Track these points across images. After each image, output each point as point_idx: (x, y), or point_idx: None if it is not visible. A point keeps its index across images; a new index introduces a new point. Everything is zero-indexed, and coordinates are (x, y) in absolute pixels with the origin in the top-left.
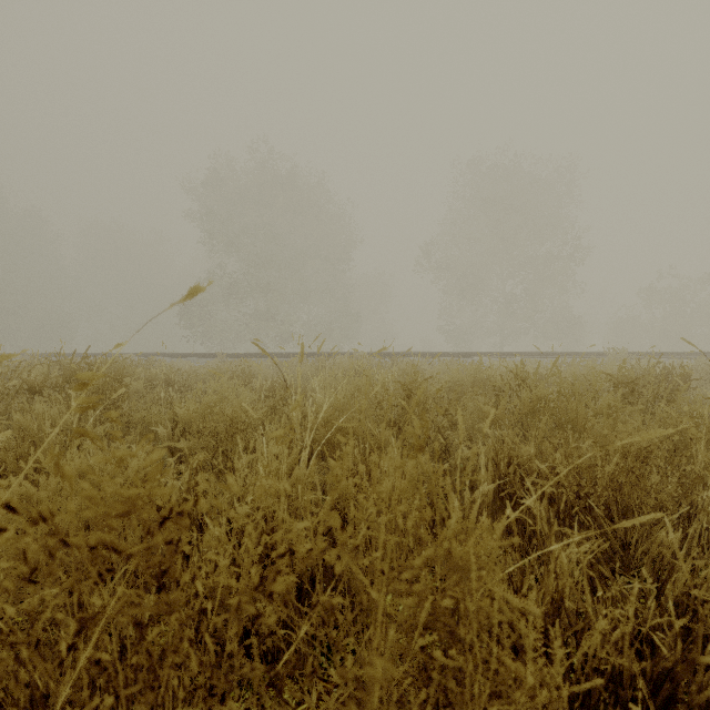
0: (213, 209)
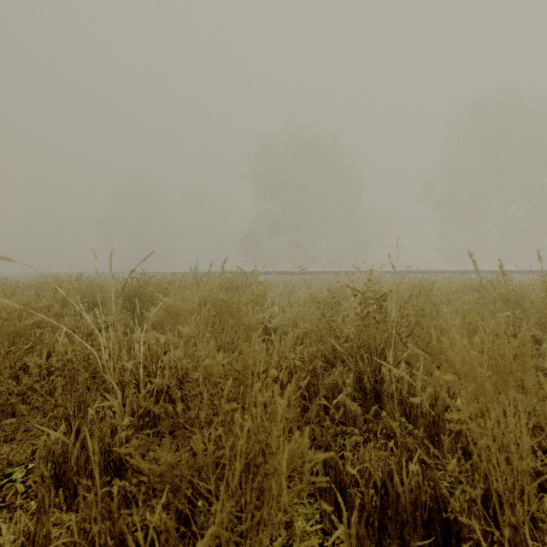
0: (260, 172)
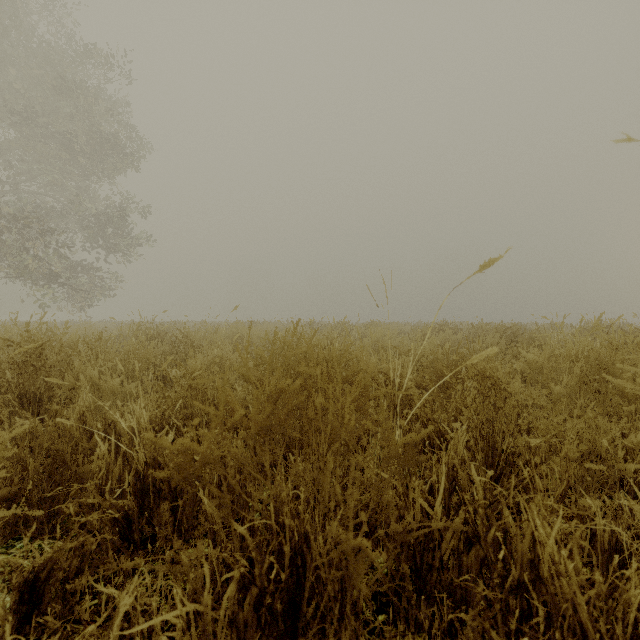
0: None
